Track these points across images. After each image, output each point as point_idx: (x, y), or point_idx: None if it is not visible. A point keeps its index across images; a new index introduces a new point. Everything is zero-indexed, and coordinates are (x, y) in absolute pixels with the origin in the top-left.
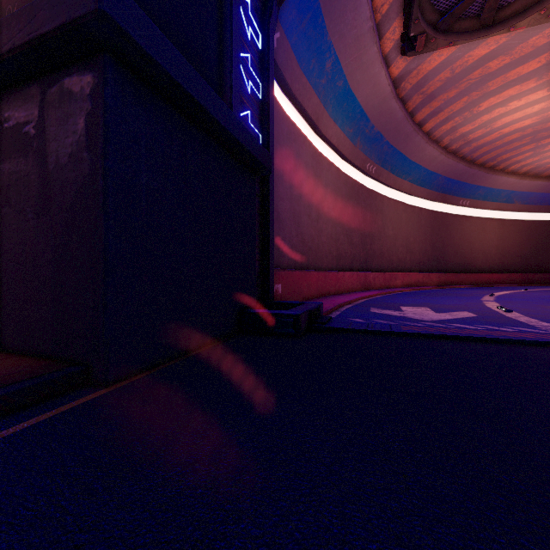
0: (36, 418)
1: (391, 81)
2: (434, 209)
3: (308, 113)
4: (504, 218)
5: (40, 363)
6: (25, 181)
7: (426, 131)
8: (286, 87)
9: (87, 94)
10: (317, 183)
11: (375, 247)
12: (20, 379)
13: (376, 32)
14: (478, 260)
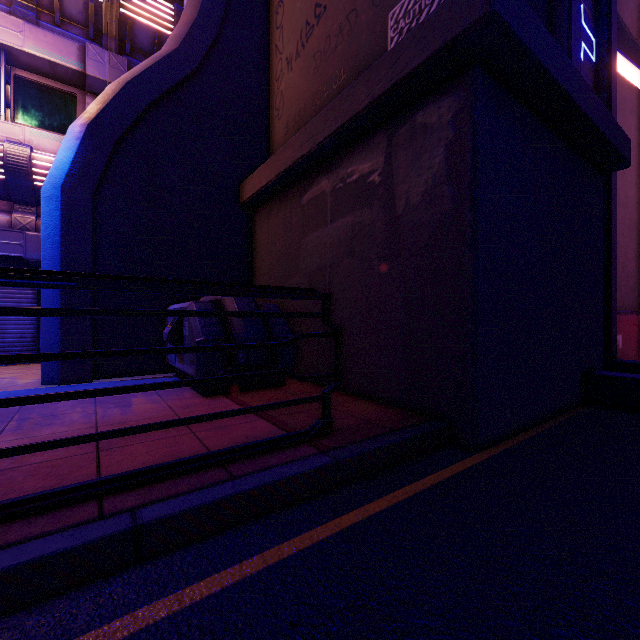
0: (437, 473)
1: None
2: None
3: None
4: None
5: (394, 410)
6: (369, 230)
7: None
8: (620, 33)
9: (447, 121)
10: None
11: None
12: (397, 426)
13: None
14: None
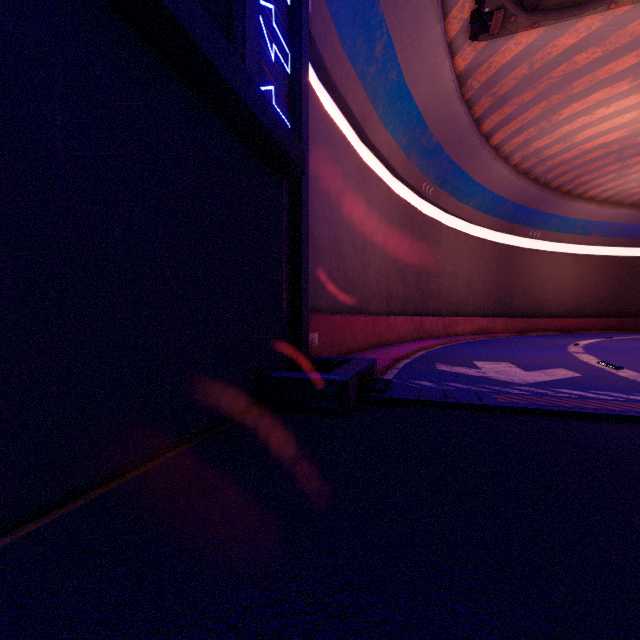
0: None
1: (456, 76)
2: (500, 241)
3: (352, 110)
4: (579, 253)
5: None
6: None
7: (494, 144)
8: (324, 72)
9: None
10: (363, 203)
11: (432, 287)
12: None
13: (441, 6)
14: (550, 303)
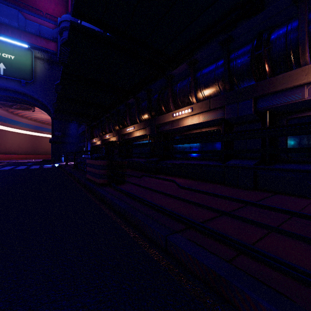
0: None
1: None
2: (33, 134)
3: None
4: None
5: None
6: None
7: (20, 115)
8: None
9: None
10: None
11: (2, 147)
12: None
13: None
14: None
